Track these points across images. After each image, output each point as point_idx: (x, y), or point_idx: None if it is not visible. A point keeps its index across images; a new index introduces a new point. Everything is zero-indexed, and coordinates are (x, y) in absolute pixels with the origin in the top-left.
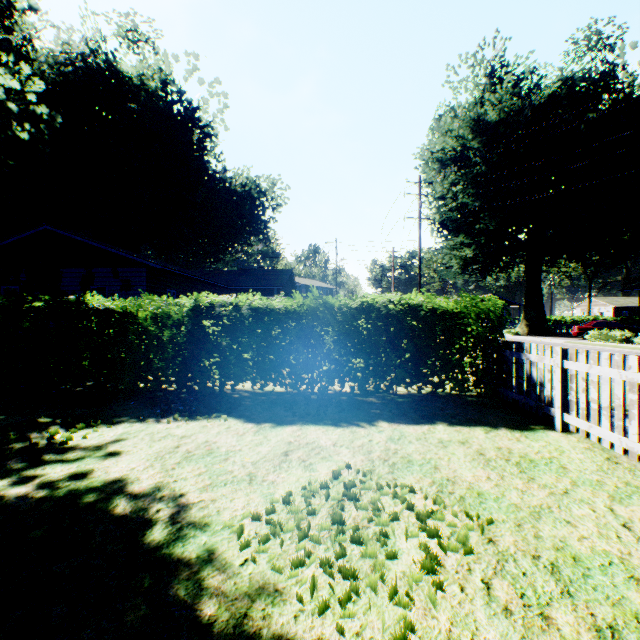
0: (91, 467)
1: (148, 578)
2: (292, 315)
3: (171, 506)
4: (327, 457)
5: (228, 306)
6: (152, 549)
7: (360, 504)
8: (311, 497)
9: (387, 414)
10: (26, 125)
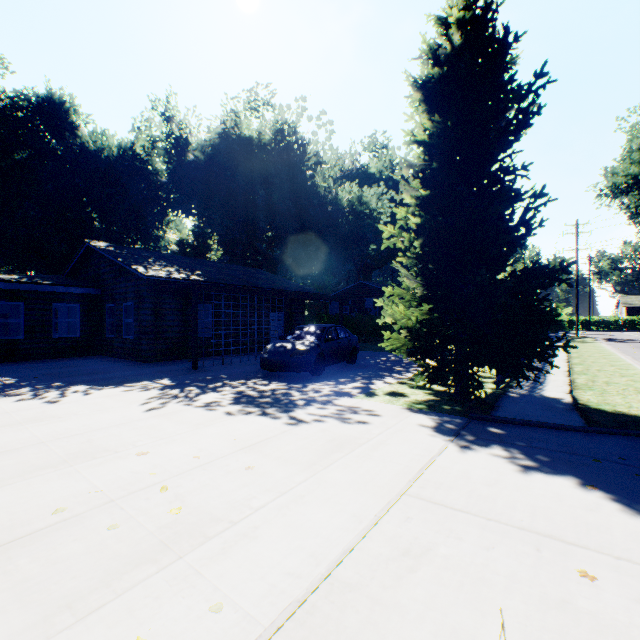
0: None
1: None
2: None
3: None
4: None
5: None
6: None
7: None
8: None
9: None
10: None
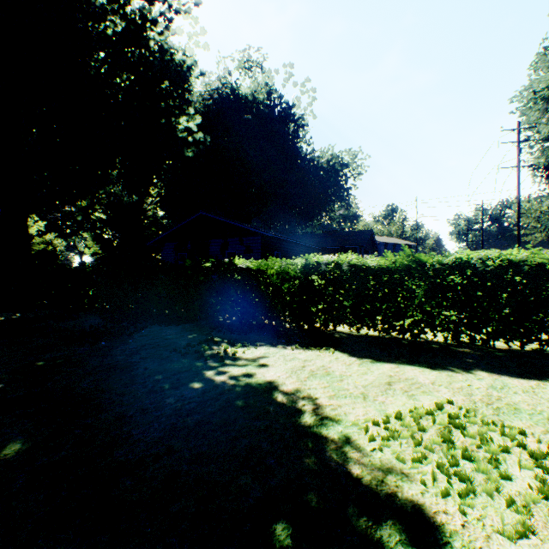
0: (253, 371)
1: (310, 442)
2: (384, 271)
3: (311, 404)
4: (427, 392)
5: (330, 264)
6: (307, 426)
7: (467, 432)
8: (418, 418)
9: (484, 365)
10: (191, 148)
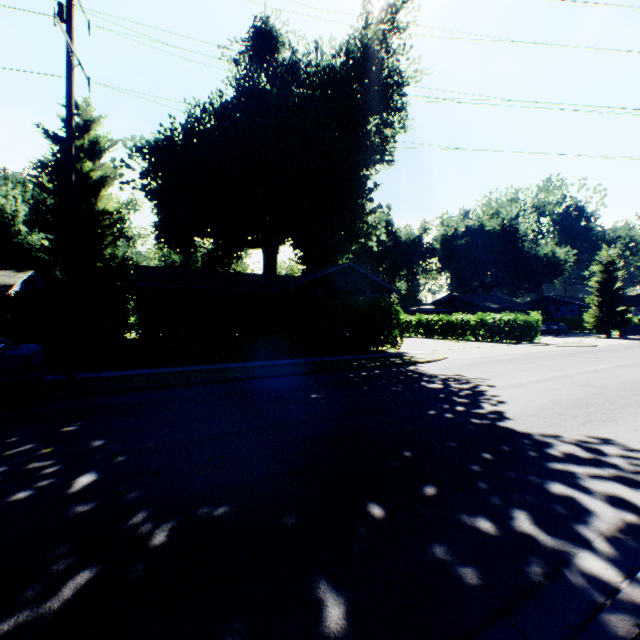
0: None
1: None
2: None
3: None
4: None
5: None
6: None
7: None
8: None
9: None
10: None
